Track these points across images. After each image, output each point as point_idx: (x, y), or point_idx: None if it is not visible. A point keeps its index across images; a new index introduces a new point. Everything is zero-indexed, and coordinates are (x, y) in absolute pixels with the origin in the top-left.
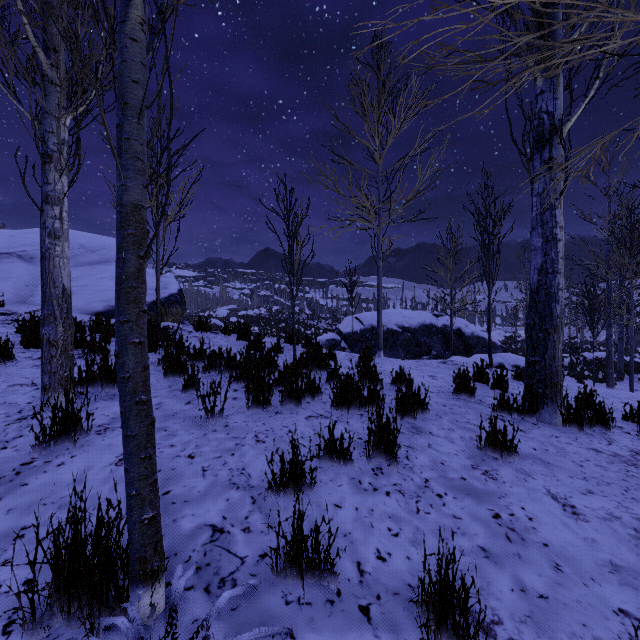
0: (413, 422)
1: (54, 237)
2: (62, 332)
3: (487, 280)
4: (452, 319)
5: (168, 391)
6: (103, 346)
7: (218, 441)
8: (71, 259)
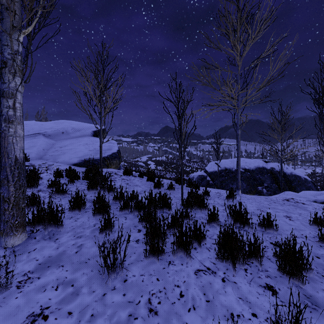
0: (301, 286)
1: (8, 122)
2: (13, 191)
3: (323, 141)
4: (282, 166)
5: (91, 230)
6: (64, 189)
7: (113, 308)
8: (67, 135)
